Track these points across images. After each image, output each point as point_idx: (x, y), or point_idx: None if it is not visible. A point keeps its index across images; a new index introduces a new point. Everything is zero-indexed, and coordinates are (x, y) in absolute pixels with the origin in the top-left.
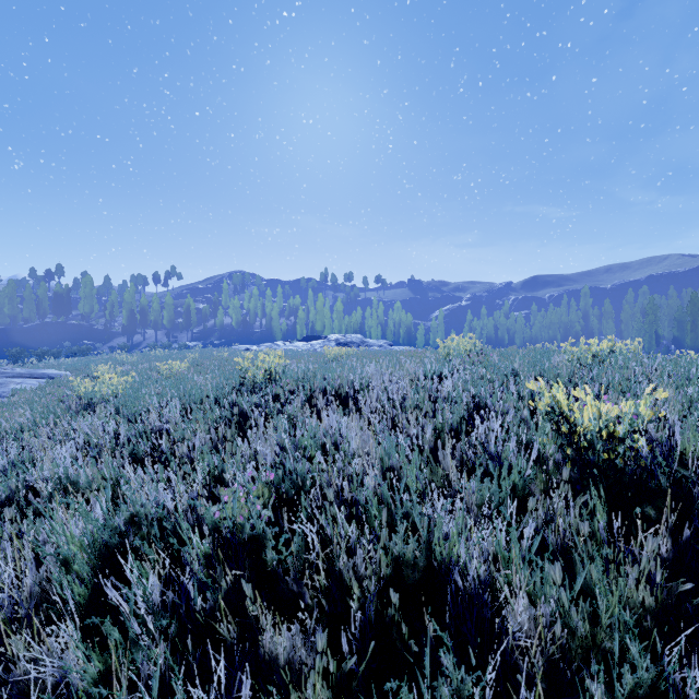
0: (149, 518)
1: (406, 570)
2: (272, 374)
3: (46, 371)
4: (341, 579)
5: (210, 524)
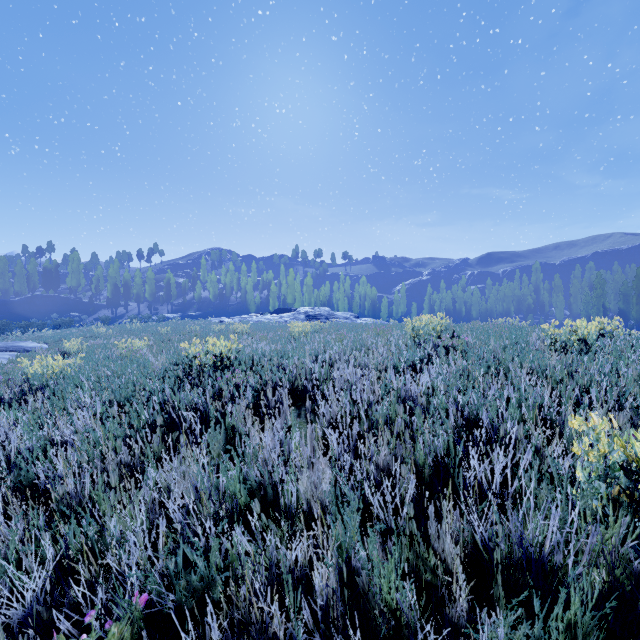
0: None
1: None
2: (223, 360)
3: (23, 344)
4: None
5: None
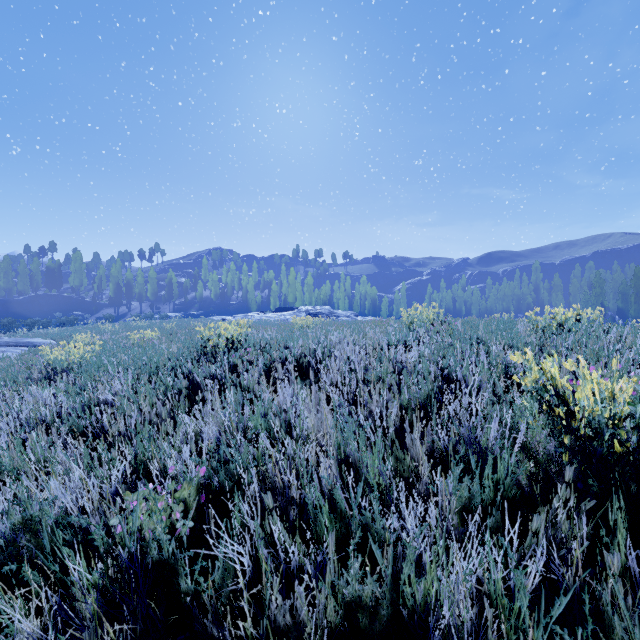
0: (47, 522)
1: (364, 619)
2: (234, 343)
3: (32, 340)
4: (270, 636)
5: (100, 547)
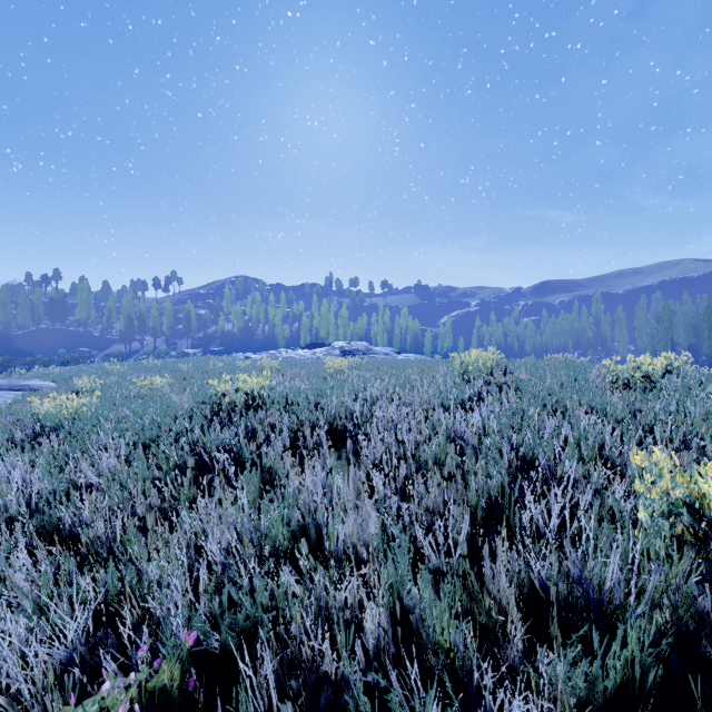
0: None
1: None
2: (254, 398)
3: (29, 383)
4: None
5: None
